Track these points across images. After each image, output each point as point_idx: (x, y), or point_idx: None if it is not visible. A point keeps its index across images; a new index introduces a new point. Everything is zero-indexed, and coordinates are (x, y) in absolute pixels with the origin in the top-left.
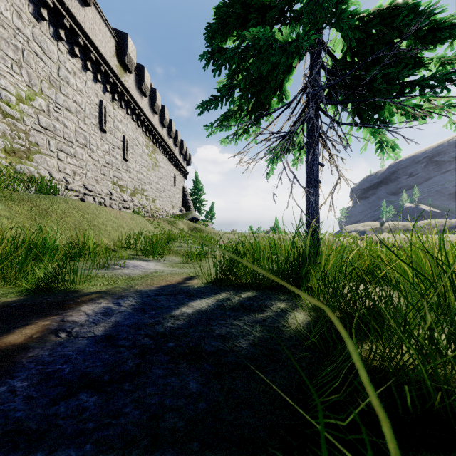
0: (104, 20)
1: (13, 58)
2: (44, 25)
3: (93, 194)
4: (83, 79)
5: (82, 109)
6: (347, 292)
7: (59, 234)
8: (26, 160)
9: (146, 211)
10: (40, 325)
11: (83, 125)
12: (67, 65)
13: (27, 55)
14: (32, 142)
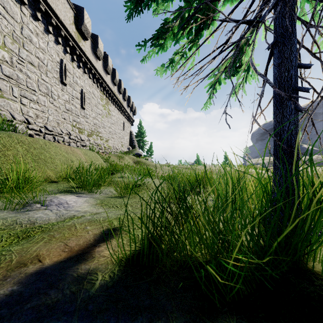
0: None
1: None
2: None
3: (53, 134)
4: (45, 40)
5: (44, 64)
6: None
7: None
8: None
9: (100, 148)
10: None
11: (45, 77)
12: (30, 27)
13: None
14: None
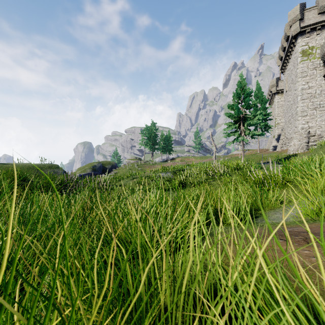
0: None
1: None
2: None
3: None
4: None
5: None
6: None
7: None
8: None
9: None
10: None
11: None
12: None
13: None
14: None
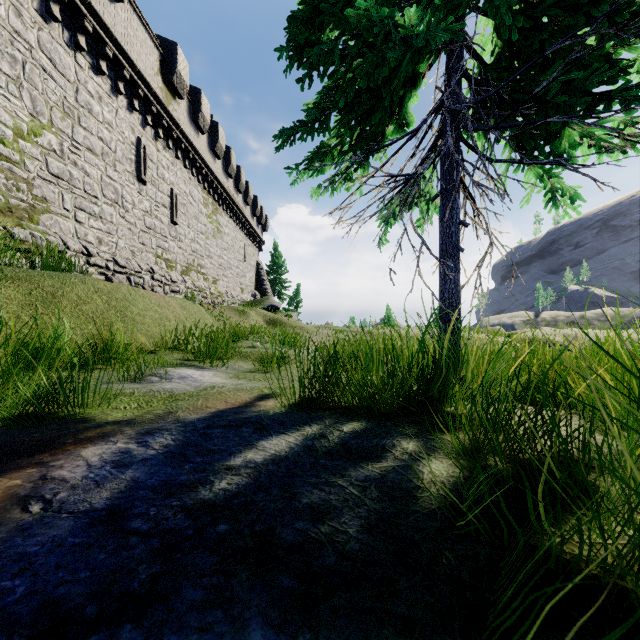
0: (143, 22)
1: (9, 74)
2: (55, 27)
3: (127, 272)
4: (113, 107)
5: (111, 149)
6: (518, 426)
7: (72, 329)
8: (29, 222)
9: (204, 296)
10: (2, 487)
11: (113, 172)
12: (89, 87)
13: (30, 70)
14: (37, 197)
